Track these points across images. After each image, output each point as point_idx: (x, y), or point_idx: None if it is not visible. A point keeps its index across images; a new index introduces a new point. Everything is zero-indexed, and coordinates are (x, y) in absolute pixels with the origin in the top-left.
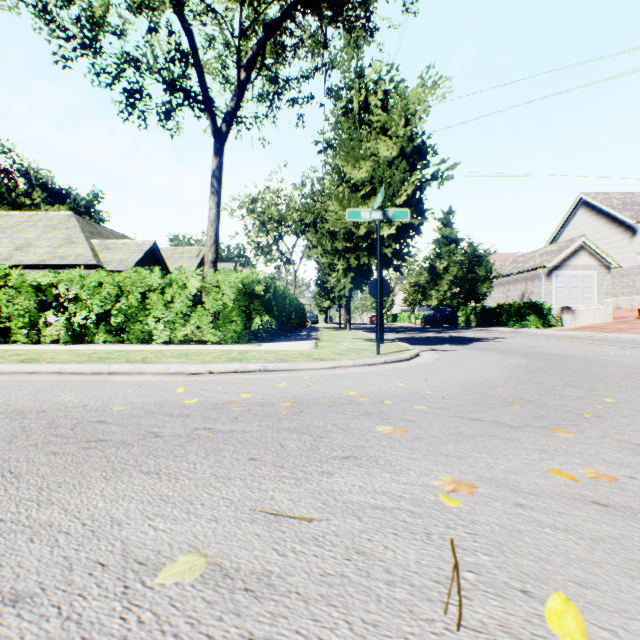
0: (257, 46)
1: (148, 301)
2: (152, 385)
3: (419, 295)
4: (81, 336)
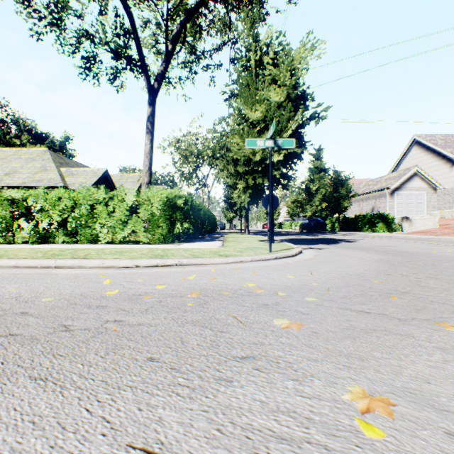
0: (180, 25)
1: (95, 211)
2: (86, 277)
3: (298, 209)
4: (45, 238)
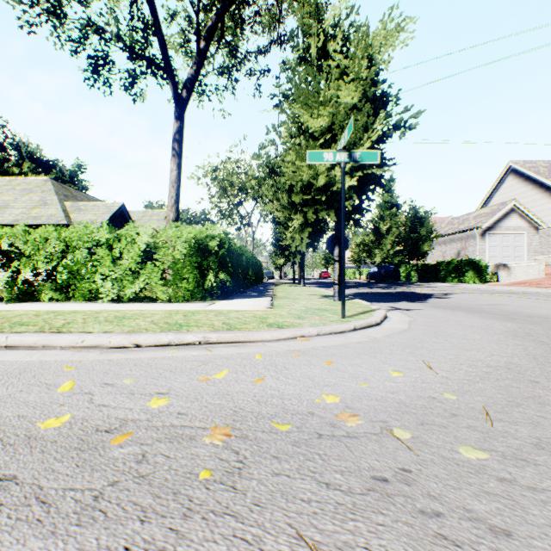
0: (216, 16)
1: (95, 257)
2: (39, 372)
3: (364, 253)
4: (26, 294)
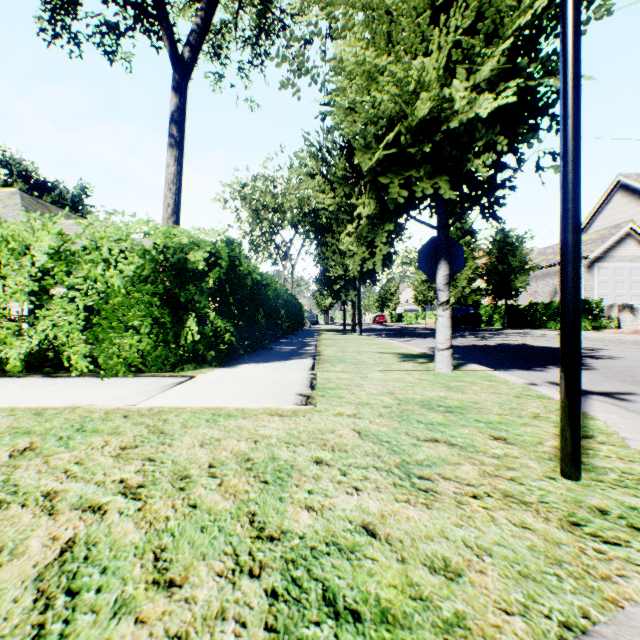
0: None
1: None
2: None
3: (430, 292)
4: None
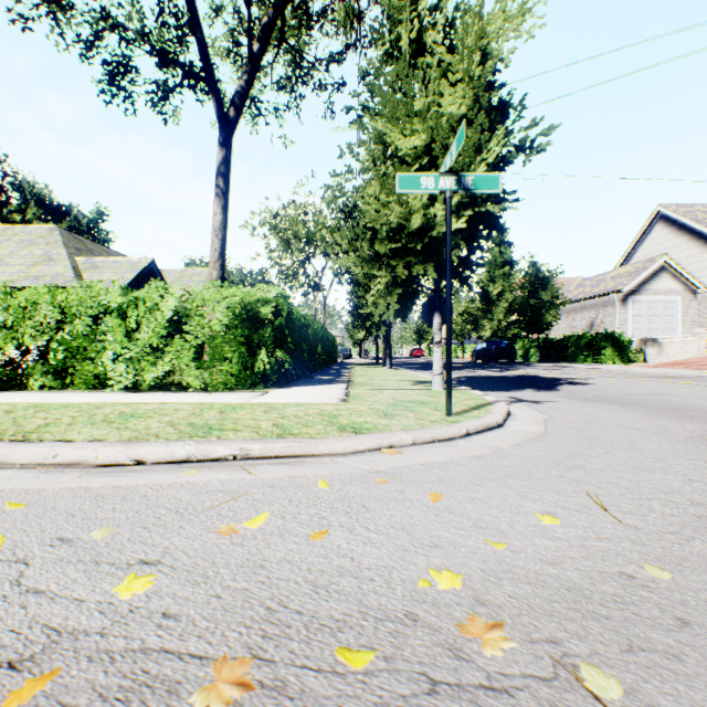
0: (274, 10)
1: (102, 329)
2: None
3: (468, 325)
4: (7, 379)
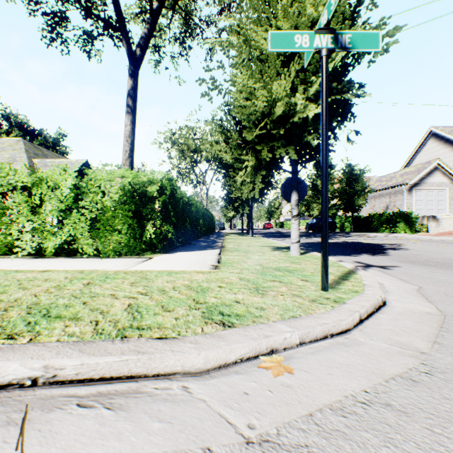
0: None
1: (10, 204)
2: None
3: (302, 207)
4: None
